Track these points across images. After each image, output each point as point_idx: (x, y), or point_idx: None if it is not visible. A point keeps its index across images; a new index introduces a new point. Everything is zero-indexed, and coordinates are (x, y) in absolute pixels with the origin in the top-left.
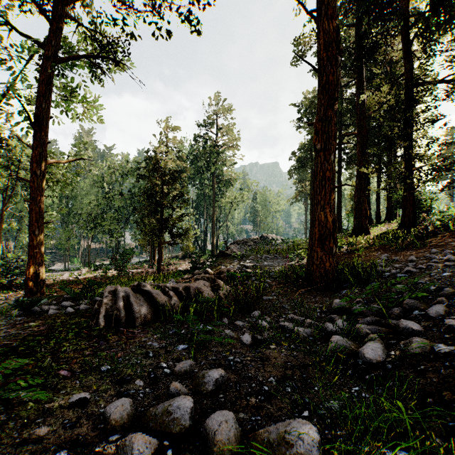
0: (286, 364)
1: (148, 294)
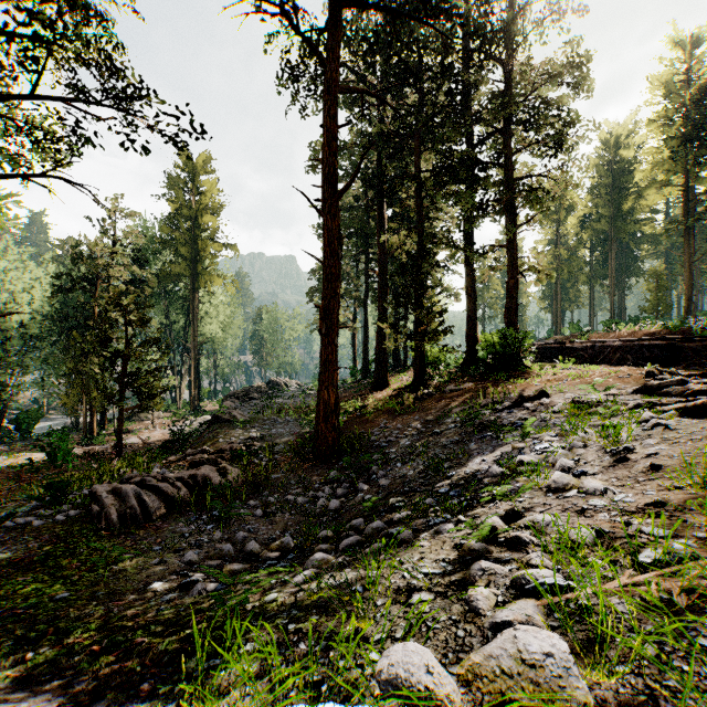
0: (288, 523)
1: (157, 489)
